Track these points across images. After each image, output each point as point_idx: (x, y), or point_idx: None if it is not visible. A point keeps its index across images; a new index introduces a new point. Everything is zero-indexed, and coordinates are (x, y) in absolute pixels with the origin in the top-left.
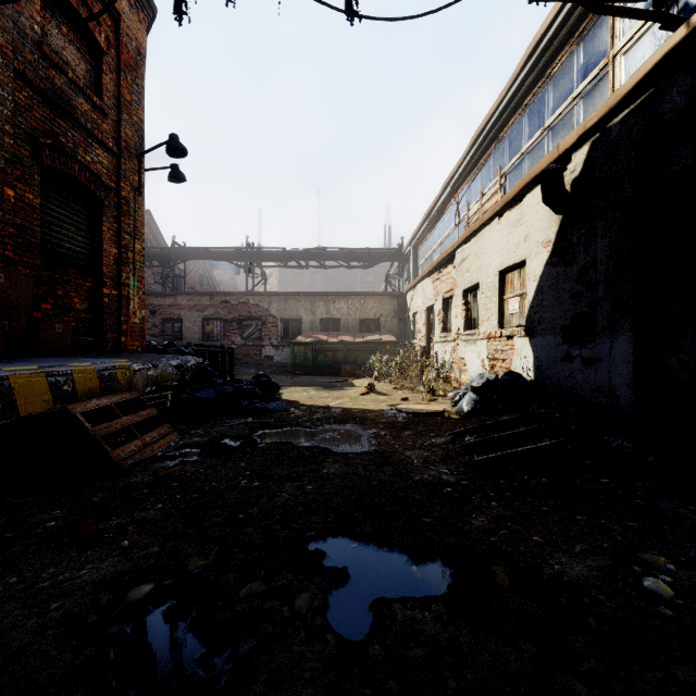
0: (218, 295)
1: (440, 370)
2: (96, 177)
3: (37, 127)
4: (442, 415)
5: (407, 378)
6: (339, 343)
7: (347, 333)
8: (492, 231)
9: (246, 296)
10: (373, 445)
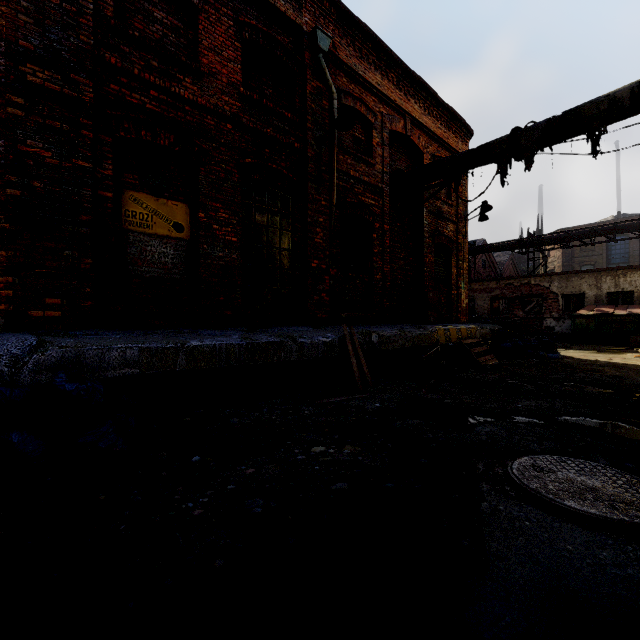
0: (502, 279)
1: None
2: (449, 239)
3: (433, 229)
4: None
5: None
6: (628, 315)
7: (639, 305)
8: None
9: (527, 278)
10: (616, 374)
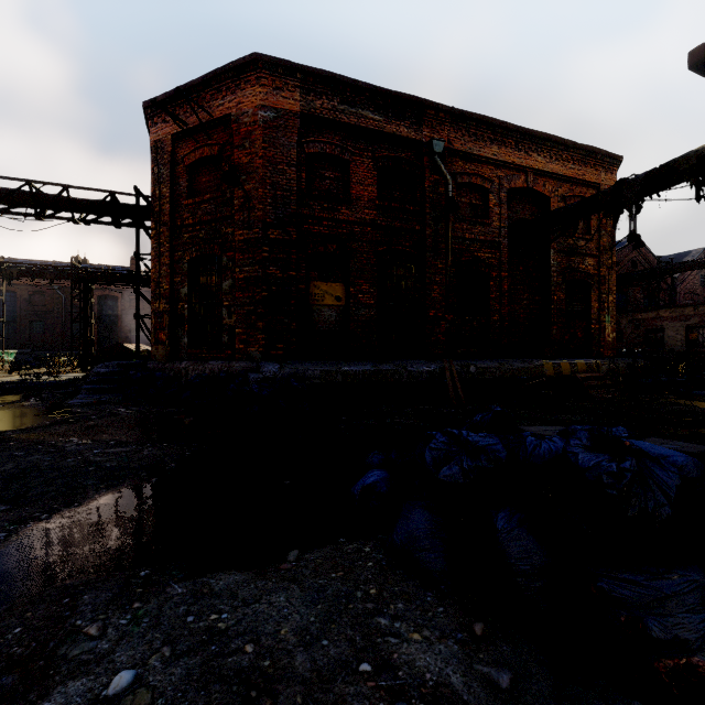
0: (702, 305)
1: None
2: (587, 274)
3: (564, 267)
4: None
5: None
6: None
7: None
8: None
9: None
10: None
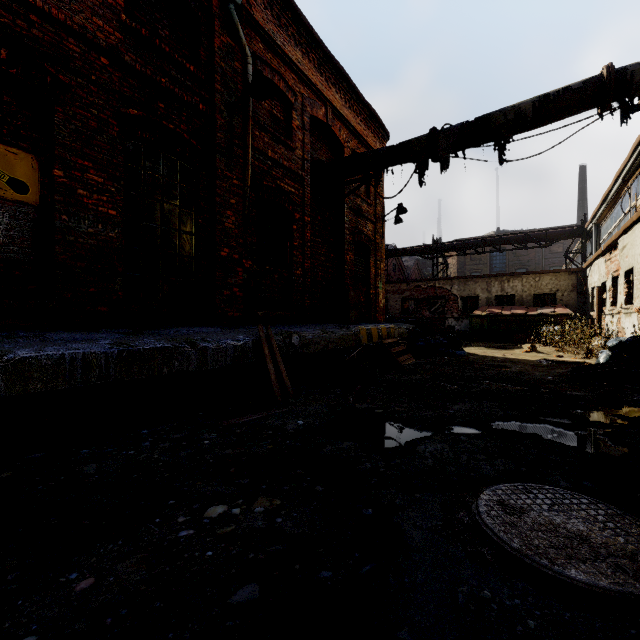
0: (412, 282)
1: (609, 338)
2: (368, 238)
3: (353, 226)
4: (580, 364)
5: (568, 343)
6: (512, 315)
7: (520, 307)
8: (639, 228)
9: (433, 281)
10: (517, 369)
